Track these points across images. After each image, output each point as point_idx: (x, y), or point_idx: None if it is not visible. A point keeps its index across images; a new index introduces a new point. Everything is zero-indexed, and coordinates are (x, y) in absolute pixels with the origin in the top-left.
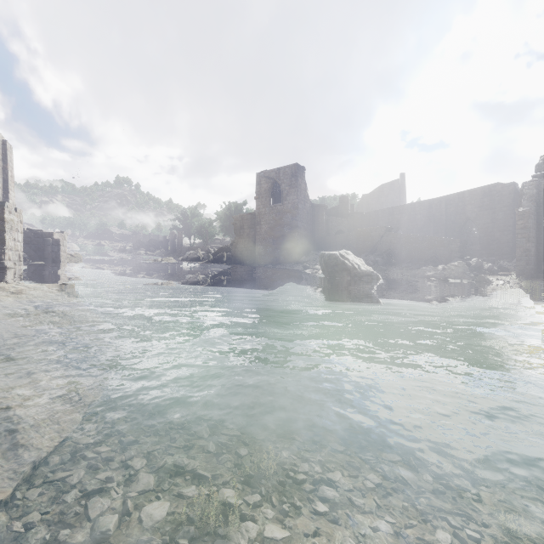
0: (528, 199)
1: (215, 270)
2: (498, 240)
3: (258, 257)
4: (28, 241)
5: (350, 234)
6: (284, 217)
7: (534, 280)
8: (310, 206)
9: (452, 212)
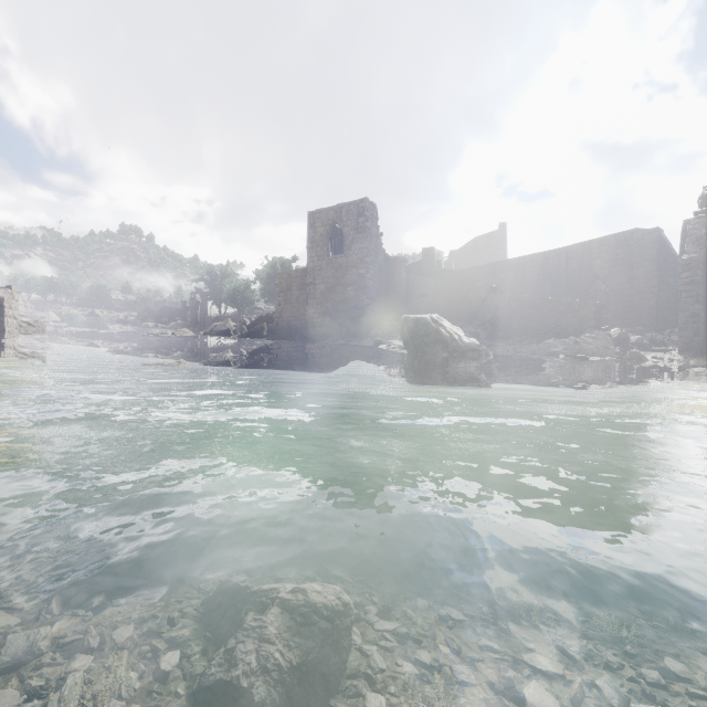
0: (694, 242)
1: (250, 348)
2: (637, 305)
3: (312, 330)
4: None
5: (439, 297)
6: (347, 273)
7: (706, 358)
8: (384, 259)
9: (575, 268)
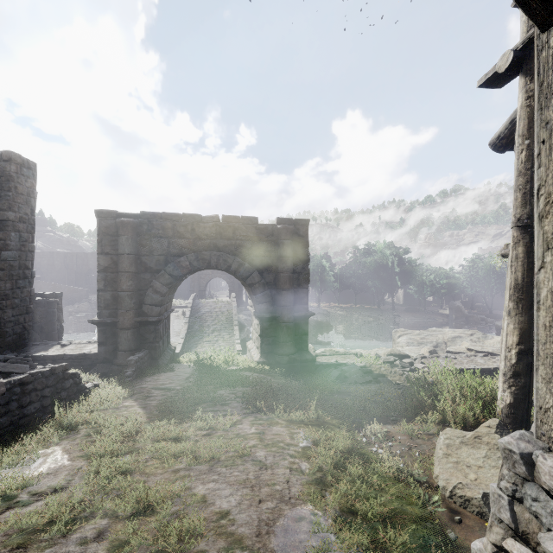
0: None
1: None
2: None
3: None
4: None
5: None
6: None
7: None
8: None
9: (81, 263)
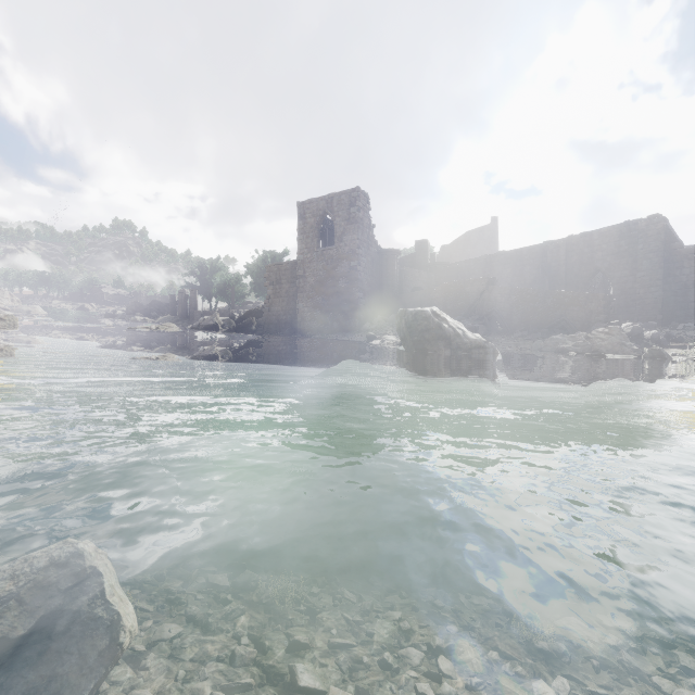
0: None
1: (238, 343)
2: (641, 299)
3: (302, 324)
4: None
5: (434, 290)
6: (339, 265)
7: None
8: (376, 251)
9: (575, 260)
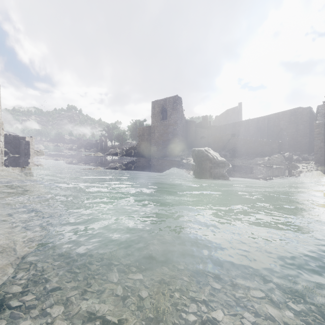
0: (321, 115)
1: (127, 161)
2: (300, 142)
3: (153, 153)
4: (9, 142)
5: (209, 138)
6: (169, 128)
7: None
8: (185, 121)
9: (271, 125)
